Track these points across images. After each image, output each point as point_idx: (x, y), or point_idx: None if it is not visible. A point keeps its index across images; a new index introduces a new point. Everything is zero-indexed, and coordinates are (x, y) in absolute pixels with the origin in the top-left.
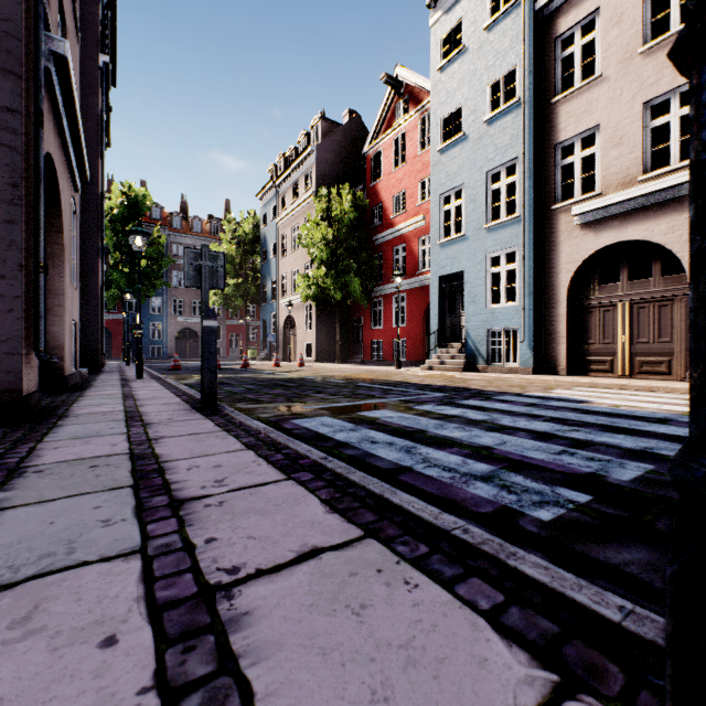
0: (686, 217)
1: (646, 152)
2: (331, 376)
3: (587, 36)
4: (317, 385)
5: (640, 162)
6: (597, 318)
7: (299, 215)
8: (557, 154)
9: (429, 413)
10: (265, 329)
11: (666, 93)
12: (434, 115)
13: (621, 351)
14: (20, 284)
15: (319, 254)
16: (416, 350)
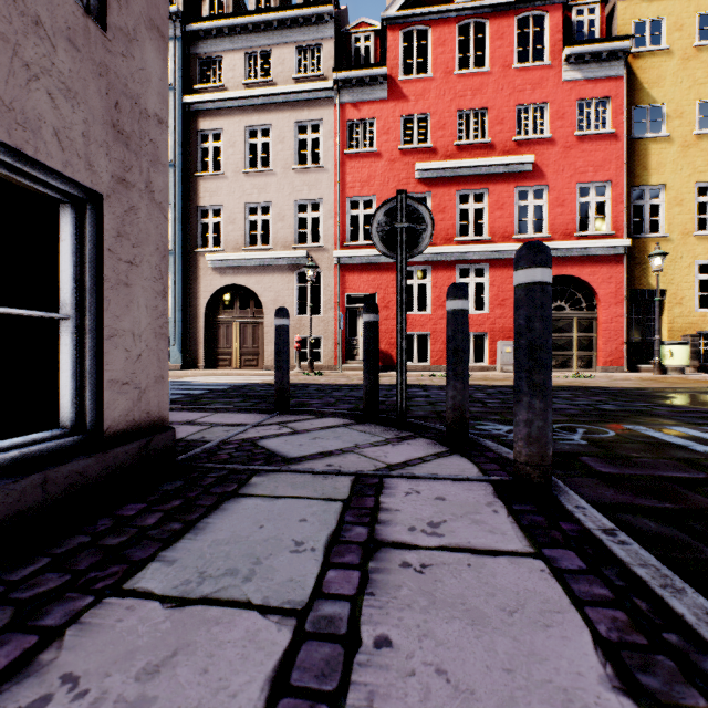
0: (264, 278)
1: (247, 234)
2: None
3: (217, 143)
4: None
5: (244, 238)
6: (223, 331)
7: None
8: (199, 213)
9: None
10: None
11: (256, 203)
12: None
13: (236, 353)
14: None
15: None
16: None
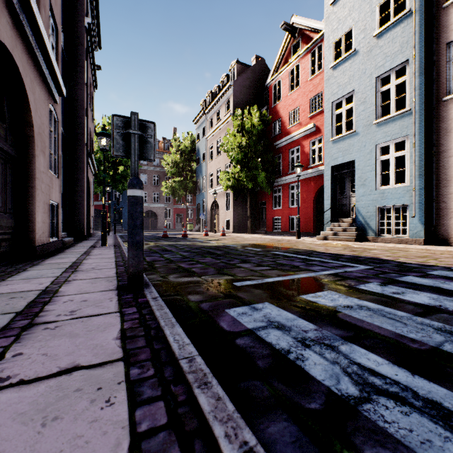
0: None
1: None
2: (248, 244)
3: None
4: (240, 253)
5: None
6: None
7: (221, 131)
8: (448, 52)
9: (391, 299)
10: (198, 210)
11: None
12: (327, 40)
13: None
14: None
15: (236, 155)
16: (307, 224)
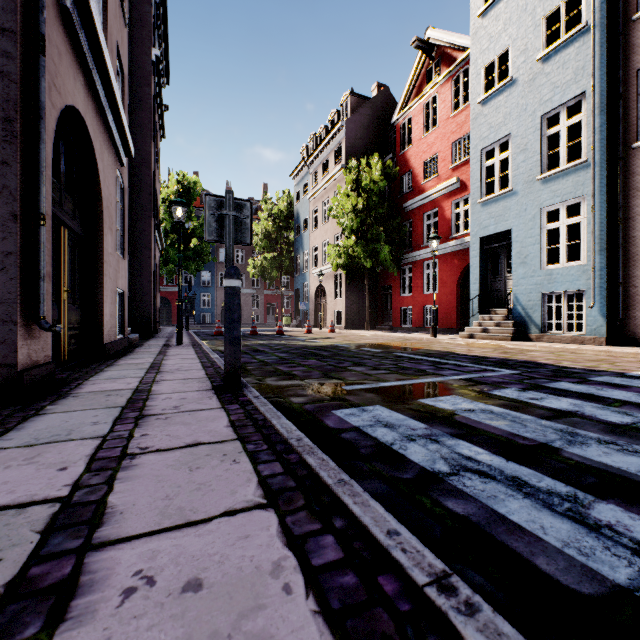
0: None
1: None
2: (364, 344)
3: None
4: (352, 355)
5: None
6: None
7: (329, 189)
8: None
9: (524, 404)
10: (298, 298)
11: None
12: (473, 65)
13: None
14: (13, 237)
15: (349, 223)
16: (449, 317)
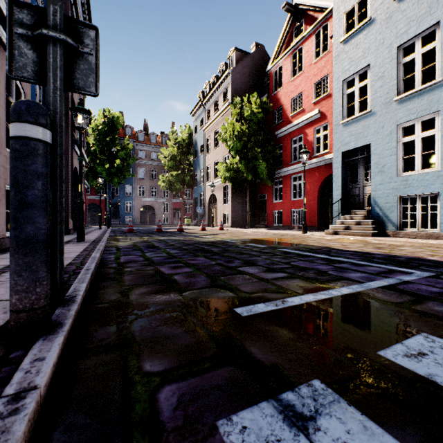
0: None
1: None
2: (249, 240)
3: None
4: (240, 251)
5: None
6: None
7: (219, 122)
8: None
9: None
10: (196, 204)
11: None
12: (336, 12)
13: None
14: None
15: (234, 145)
16: (311, 217)
